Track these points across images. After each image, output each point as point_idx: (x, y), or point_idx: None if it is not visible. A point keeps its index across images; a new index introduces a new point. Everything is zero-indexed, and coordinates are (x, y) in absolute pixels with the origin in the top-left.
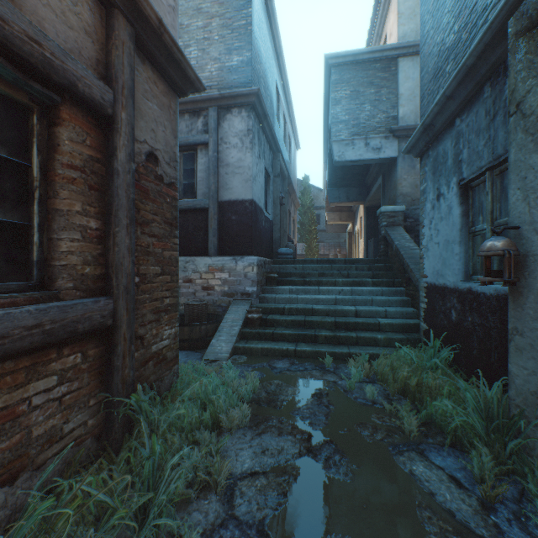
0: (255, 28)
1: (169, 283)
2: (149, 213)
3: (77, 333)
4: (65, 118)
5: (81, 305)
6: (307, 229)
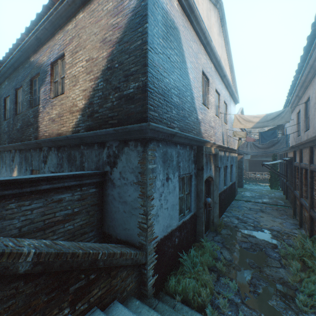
0: None
1: None
2: None
3: None
4: None
5: None
6: None
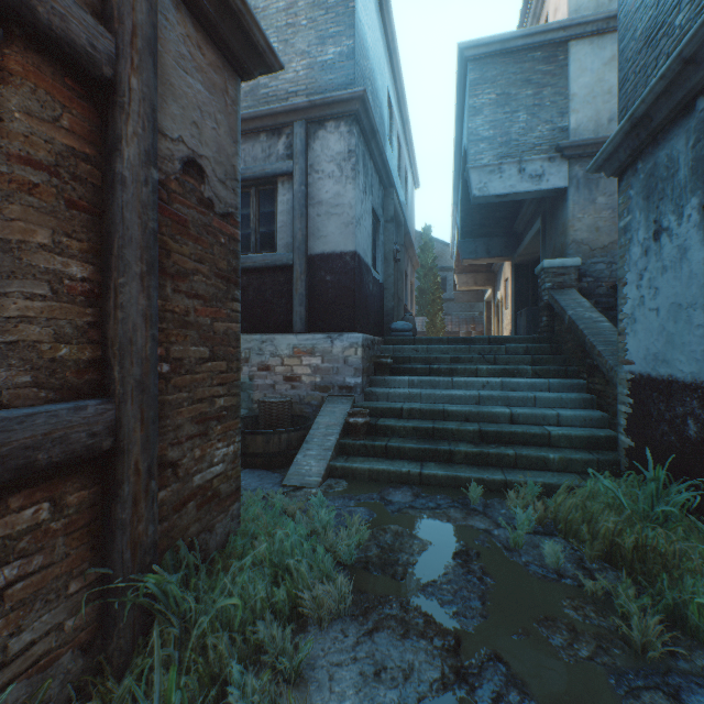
0: (359, 5)
1: (224, 374)
2: (187, 258)
3: (35, 468)
4: (13, 70)
5: (44, 416)
6: (428, 297)
